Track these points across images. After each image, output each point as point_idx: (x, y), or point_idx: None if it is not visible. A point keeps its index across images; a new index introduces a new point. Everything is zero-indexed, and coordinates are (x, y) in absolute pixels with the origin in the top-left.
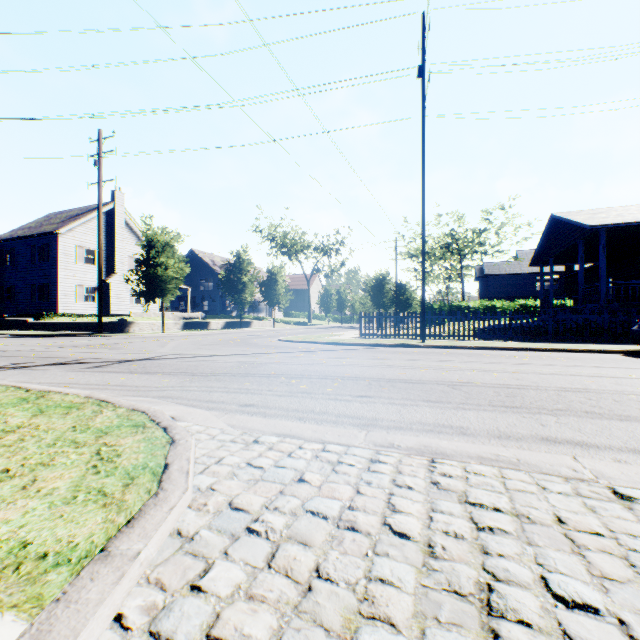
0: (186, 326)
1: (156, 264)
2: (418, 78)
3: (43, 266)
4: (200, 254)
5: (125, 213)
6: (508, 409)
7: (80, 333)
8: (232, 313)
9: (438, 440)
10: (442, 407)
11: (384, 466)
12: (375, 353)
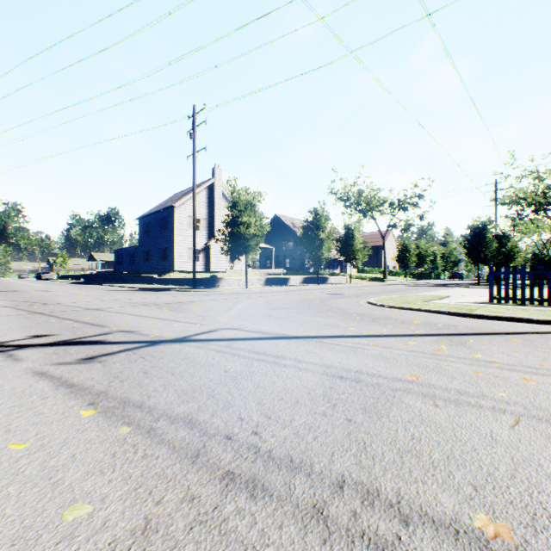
0: (267, 282)
1: (239, 223)
2: None
3: (166, 234)
4: (282, 218)
5: (222, 186)
6: None
7: (181, 288)
8: (309, 269)
9: None
10: None
11: None
12: None
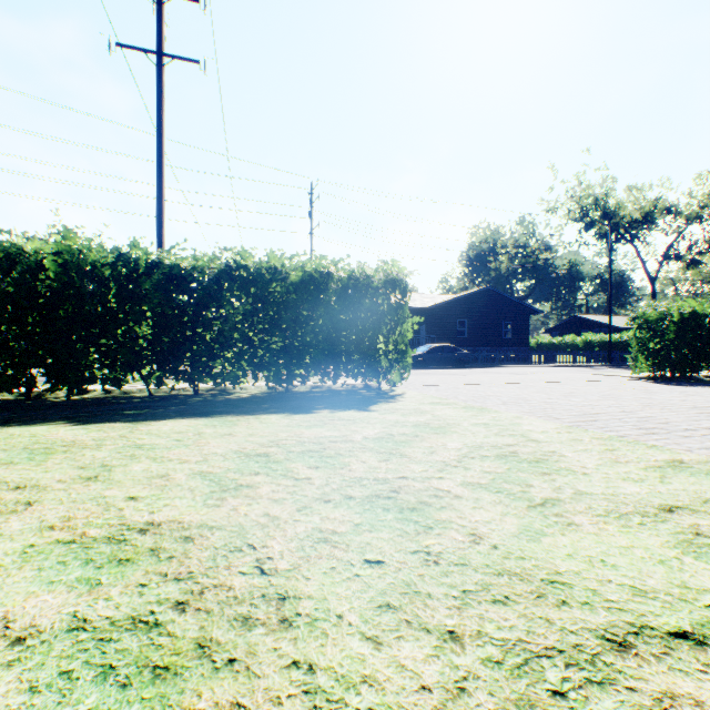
0: None
1: None
2: (309, 217)
3: None
4: None
5: None
6: None
7: None
8: None
9: None
10: None
11: None
12: None
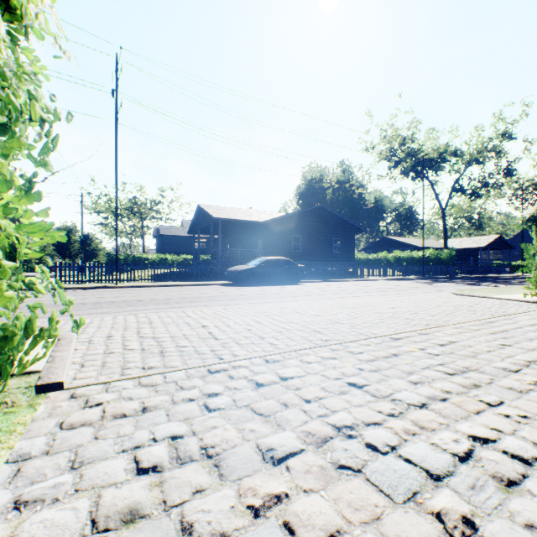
0: None
1: None
2: (113, 97)
3: None
4: None
5: None
6: (163, 304)
7: None
8: None
9: (137, 312)
10: (137, 306)
11: (121, 317)
12: (82, 293)
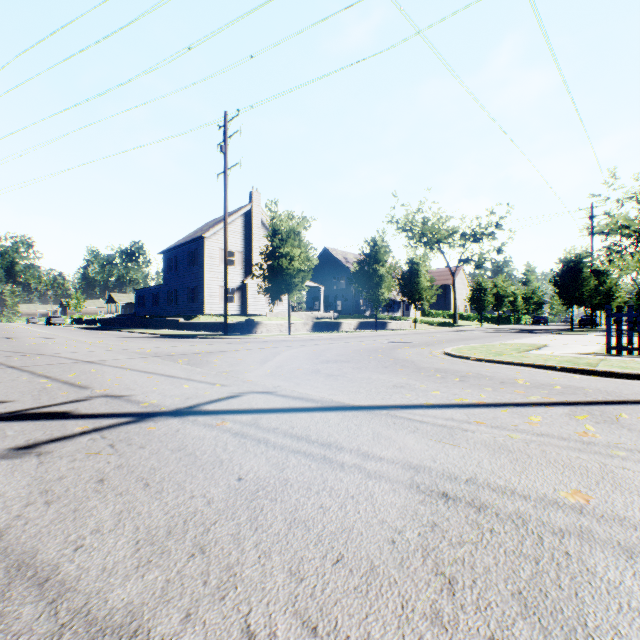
0: (315, 327)
1: (281, 255)
2: None
3: (194, 270)
4: (333, 252)
5: (261, 213)
6: None
7: (210, 334)
8: (365, 313)
9: None
10: None
11: None
12: None
